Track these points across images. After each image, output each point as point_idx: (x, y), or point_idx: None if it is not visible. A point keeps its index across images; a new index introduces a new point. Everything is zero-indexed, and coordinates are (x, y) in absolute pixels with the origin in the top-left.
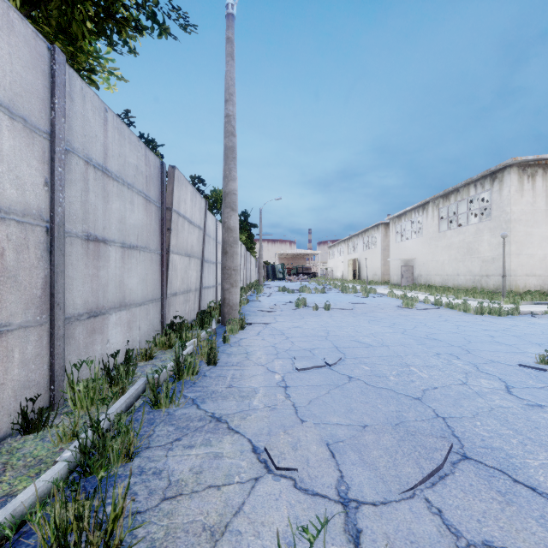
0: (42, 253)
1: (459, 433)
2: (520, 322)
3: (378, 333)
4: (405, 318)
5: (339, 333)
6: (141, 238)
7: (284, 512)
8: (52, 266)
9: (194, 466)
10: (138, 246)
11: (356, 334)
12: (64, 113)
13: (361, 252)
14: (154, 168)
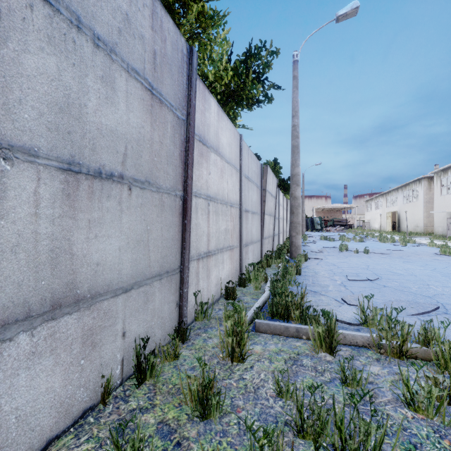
0: (238, 218)
1: (448, 308)
2: None
3: (409, 269)
4: (439, 261)
5: (377, 267)
6: (256, 208)
7: (355, 311)
8: (240, 224)
9: (312, 300)
10: (255, 212)
11: (391, 268)
12: (243, 160)
13: (401, 205)
14: (259, 168)
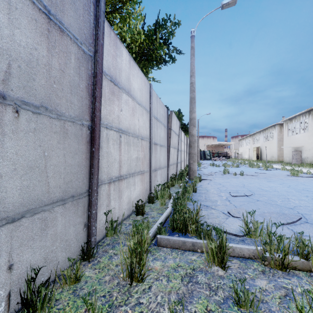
0: (148, 149)
1: (307, 217)
2: None
3: (272, 186)
4: (291, 180)
5: (250, 185)
6: (163, 142)
7: (238, 223)
8: (150, 153)
9: (205, 214)
10: (162, 145)
11: (260, 186)
12: (152, 104)
13: (262, 142)
14: (166, 113)
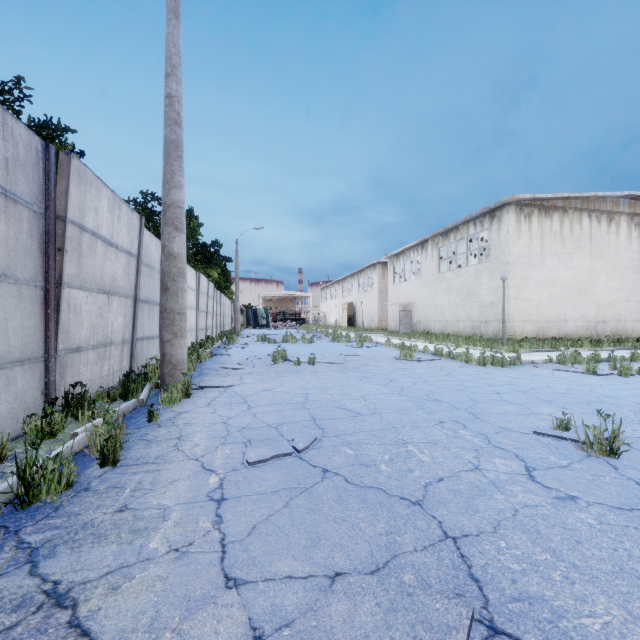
0: None
1: (479, 571)
2: (523, 373)
3: (370, 395)
4: (403, 372)
5: (321, 397)
6: None
7: None
8: None
9: None
10: None
11: (343, 397)
12: None
13: (357, 294)
14: (27, 149)
